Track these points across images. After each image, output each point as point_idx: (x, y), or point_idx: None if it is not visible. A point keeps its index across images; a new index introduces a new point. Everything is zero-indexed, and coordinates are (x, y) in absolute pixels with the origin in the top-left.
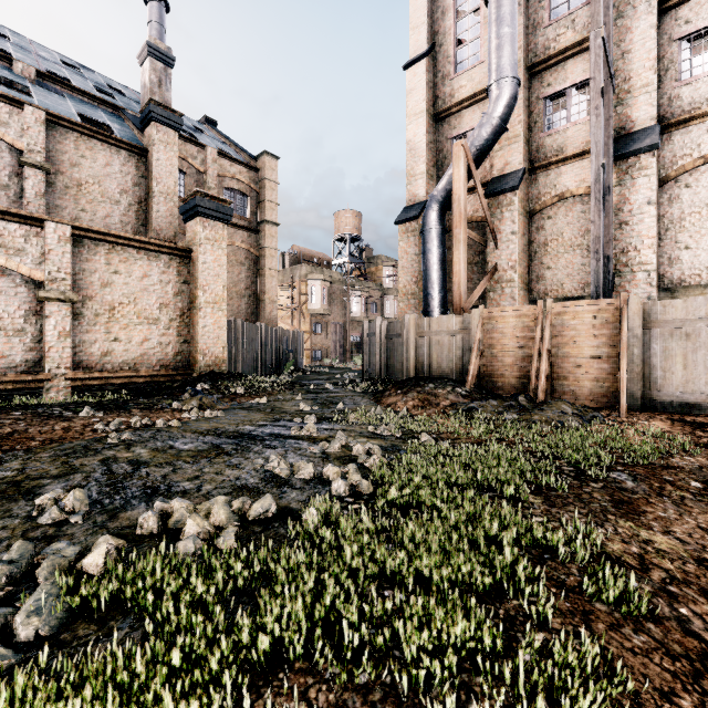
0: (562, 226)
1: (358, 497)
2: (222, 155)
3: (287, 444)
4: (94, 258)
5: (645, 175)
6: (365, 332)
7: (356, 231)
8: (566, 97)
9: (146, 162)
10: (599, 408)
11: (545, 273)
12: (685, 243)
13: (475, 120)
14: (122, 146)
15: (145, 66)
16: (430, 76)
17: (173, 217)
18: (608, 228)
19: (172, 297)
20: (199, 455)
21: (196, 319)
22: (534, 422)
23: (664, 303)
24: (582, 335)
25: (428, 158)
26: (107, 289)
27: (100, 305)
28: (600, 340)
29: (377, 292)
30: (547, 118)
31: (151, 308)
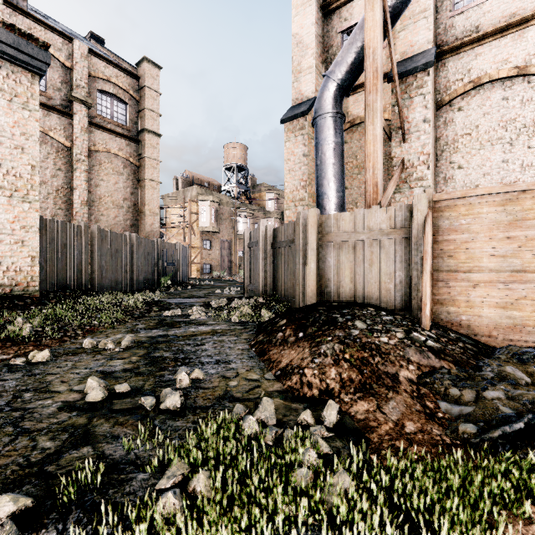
0: (477, 117)
1: None
2: (95, 54)
3: None
4: None
5: None
6: (247, 241)
7: (243, 162)
8: None
9: None
10: None
11: (455, 174)
12: None
13: None
14: None
15: None
16: None
17: None
18: None
19: None
20: None
21: None
22: None
23: None
24: None
25: (317, 52)
26: None
27: None
28: None
29: (261, 214)
30: None
31: None
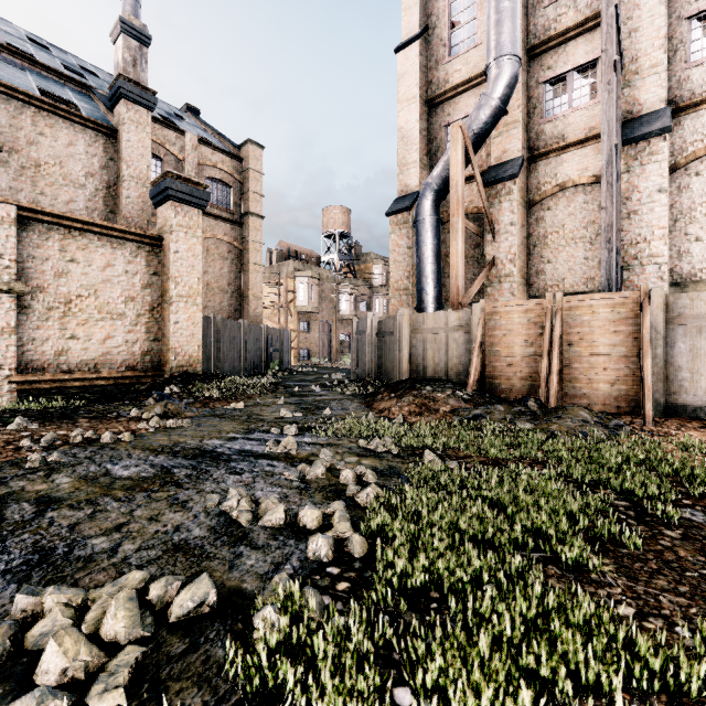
0: (563, 217)
1: (347, 564)
2: (203, 142)
3: (257, 466)
4: (46, 244)
5: (655, 161)
6: (355, 330)
7: (345, 228)
8: (568, 81)
9: (115, 143)
10: (616, 414)
11: (545, 268)
12: (695, 235)
13: (470, 106)
14: (87, 124)
15: (118, 44)
16: (423, 60)
17: (145, 204)
18: (617, 217)
19: (139, 289)
20: (138, 486)
21: (167, 314)
22: (553, 432)
23: (691, 296)
24: (596, 332)
25: (421, 146)
26: (62, 279)
27: (53, 298)
28: (617, 337)
29: (367, 290)
30: (546, 104)
31: (114, 301)
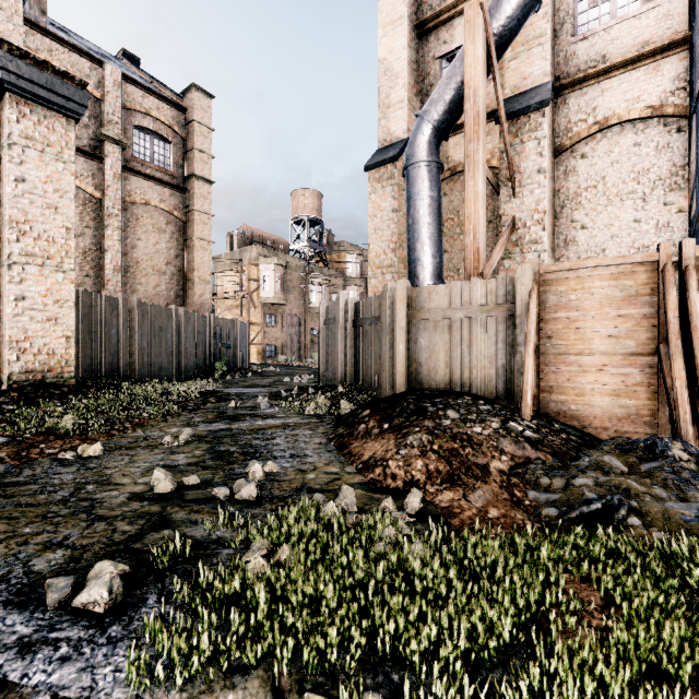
0: (604, 167)
1: None
2: (131, 80)
3: None
4: None
5: None
6: (323, 317)
7: (316, 213)
8: None
9: None
10: None
11: (578, 235)
12: None
13: None
14: None
15: None
16: None
17: None
18: None
19: None
20: None
21: (3, 284)
22: None
23: None
24: None
25: (410, 82)
26: None
27: None
28: None
29: (340, 281)
30: (579, 17)
31: None
